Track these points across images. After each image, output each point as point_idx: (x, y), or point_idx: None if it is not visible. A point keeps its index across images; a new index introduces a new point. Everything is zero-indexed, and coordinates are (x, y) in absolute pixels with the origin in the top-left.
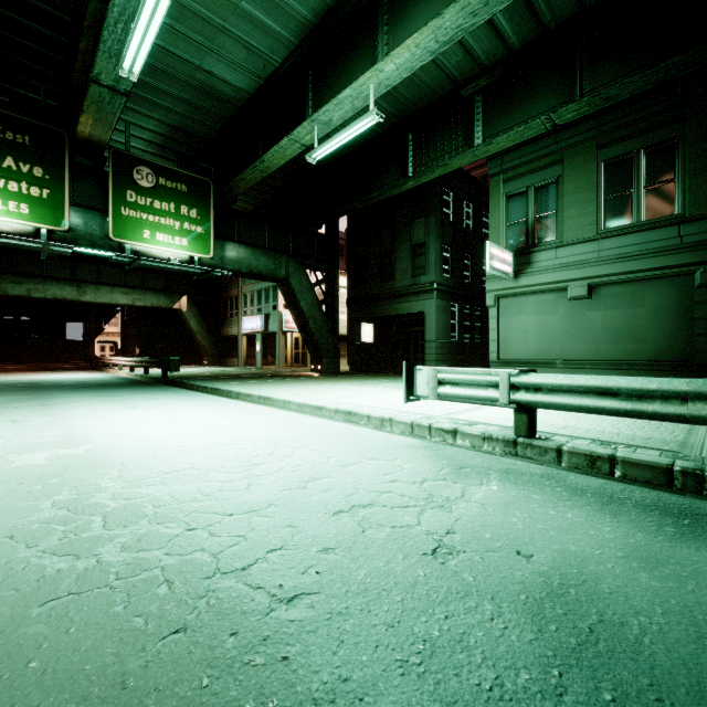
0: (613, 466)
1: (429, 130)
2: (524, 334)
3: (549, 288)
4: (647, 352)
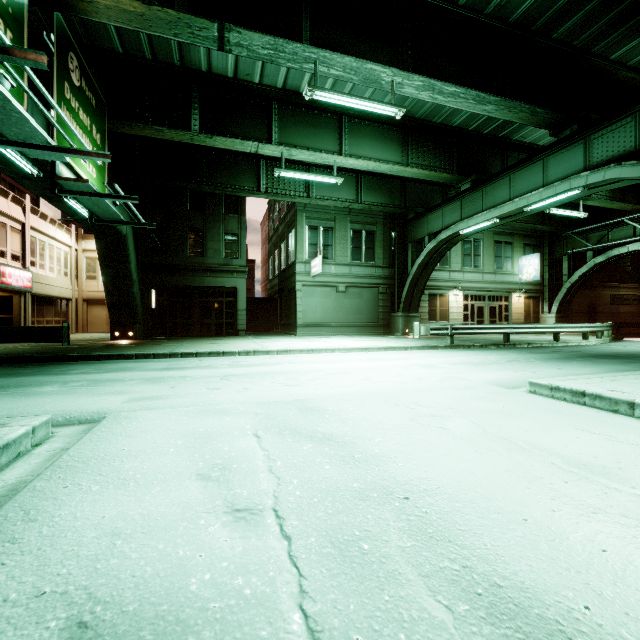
0: (473, 347)
1: (279, 167)
2: (315, 308)
3: (330, 285)
4: (364, 319)
